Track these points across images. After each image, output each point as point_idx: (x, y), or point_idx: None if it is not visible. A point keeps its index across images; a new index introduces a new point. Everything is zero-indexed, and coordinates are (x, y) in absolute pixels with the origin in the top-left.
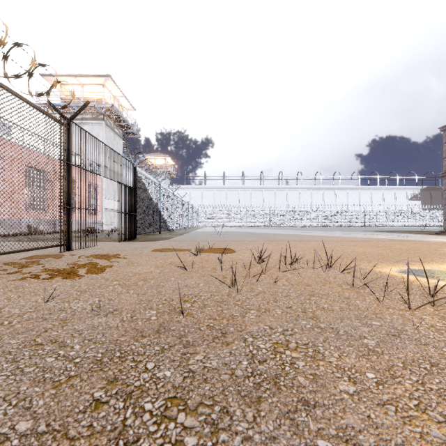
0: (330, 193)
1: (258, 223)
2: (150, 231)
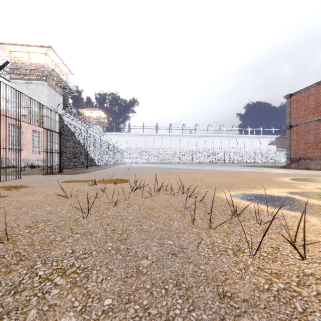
0: (217, 139)
1: (167, 160)
2: (78, 167)
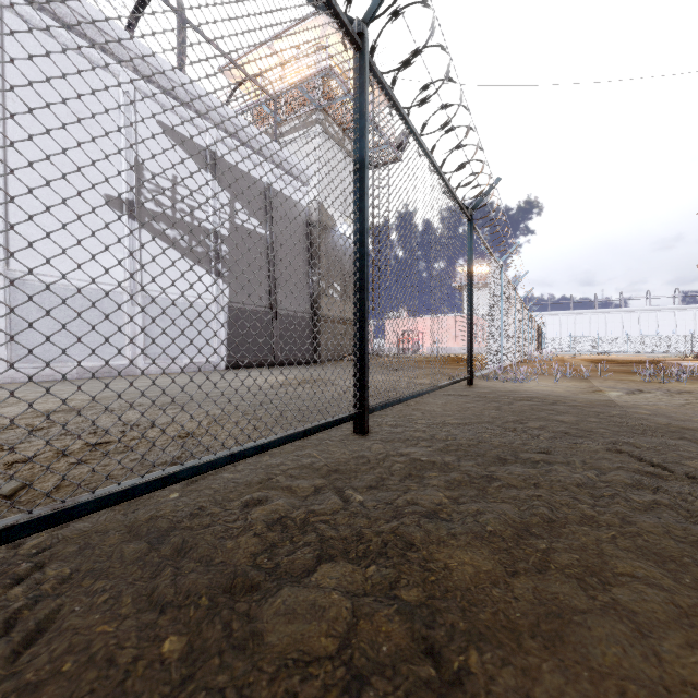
0: None
1: (612, 349)
2: None
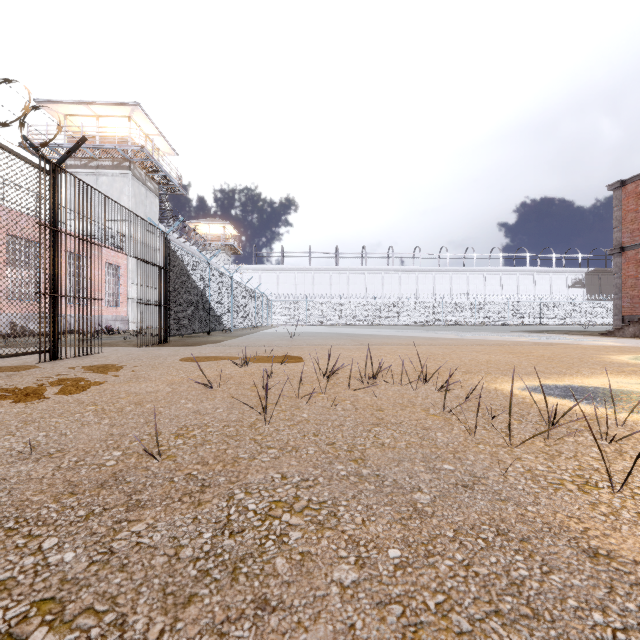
0: (461, 277)
1: (357, 320)
2: (193, 332)
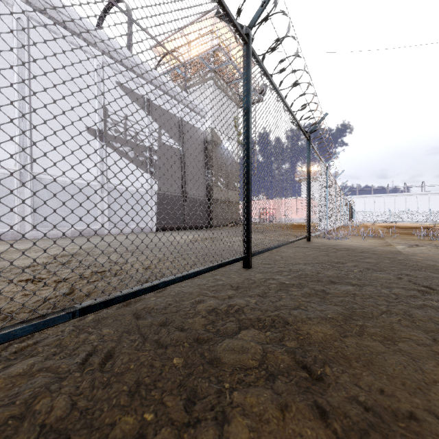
0: None
1: (399, 219)
2: None
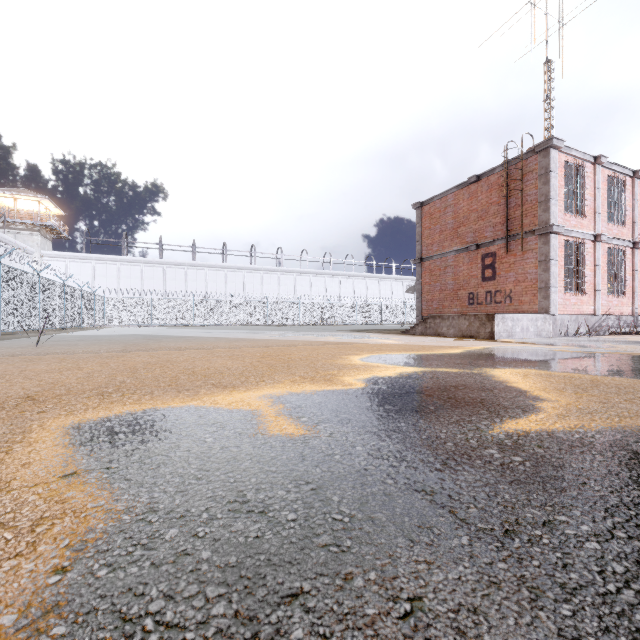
0: (319, 280)
1: (213, 320)
2: None
